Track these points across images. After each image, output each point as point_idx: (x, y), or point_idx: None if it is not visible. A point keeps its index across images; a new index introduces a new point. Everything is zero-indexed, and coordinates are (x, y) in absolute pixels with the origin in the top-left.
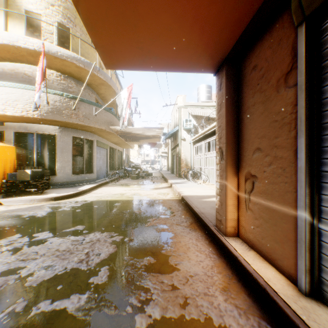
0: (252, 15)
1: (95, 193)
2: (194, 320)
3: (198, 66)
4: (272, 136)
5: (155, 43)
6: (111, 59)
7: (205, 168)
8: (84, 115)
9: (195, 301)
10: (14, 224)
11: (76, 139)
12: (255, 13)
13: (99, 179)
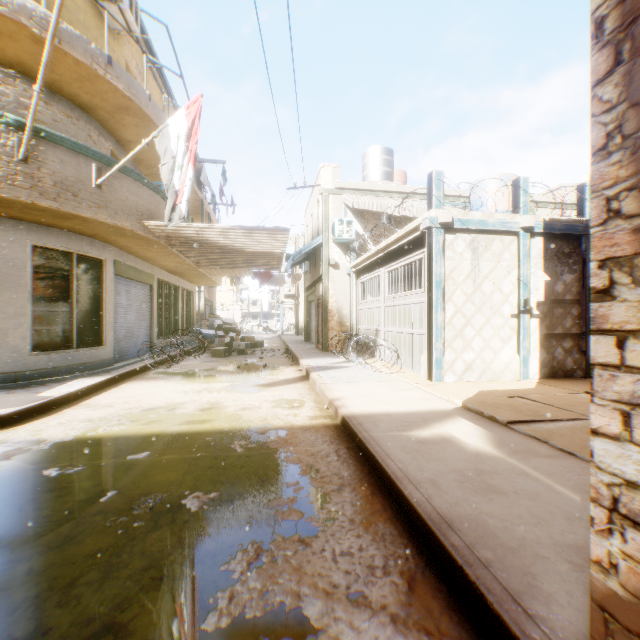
0: None
1: (91, 408)
2: None
3: None
4: None
5: None
6: None
7: (387, 331)
8: (60, 182)
9: None
10: None
11: (46, 254)
12: None
13: (125, 359)
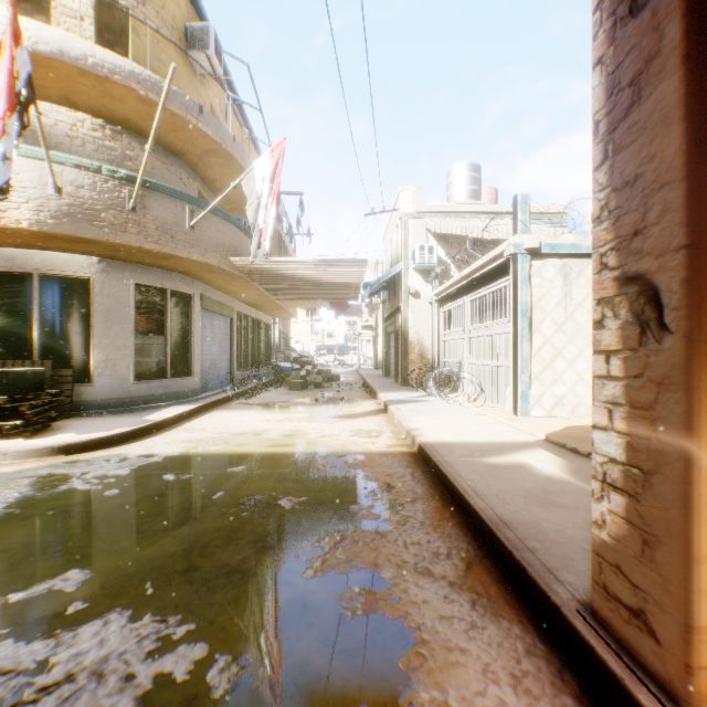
0: None
1: (187, 431)
2: None
3: None
4: None
5: None
6: None
7: (471, 364)
8: (160, 226)
9: None
10: None
11: (145, 291)
12: None
13: (209, 389)
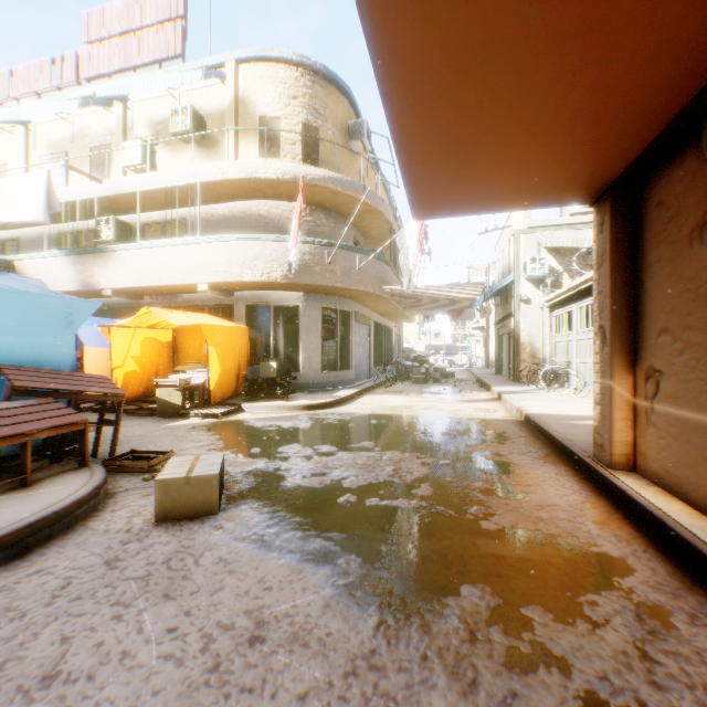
0: (646, 143)
1: (362, 404)
2: (553, 535)
3: (560, 200)
4: (682, 312)
5: (492, 188)
6: (426, 210)
7: (578, 362)
8: (343, 271)
9: (554, 523)
10: (281, 434)
11: (326, 312)
12: (650, 141)
13: (358, 380)
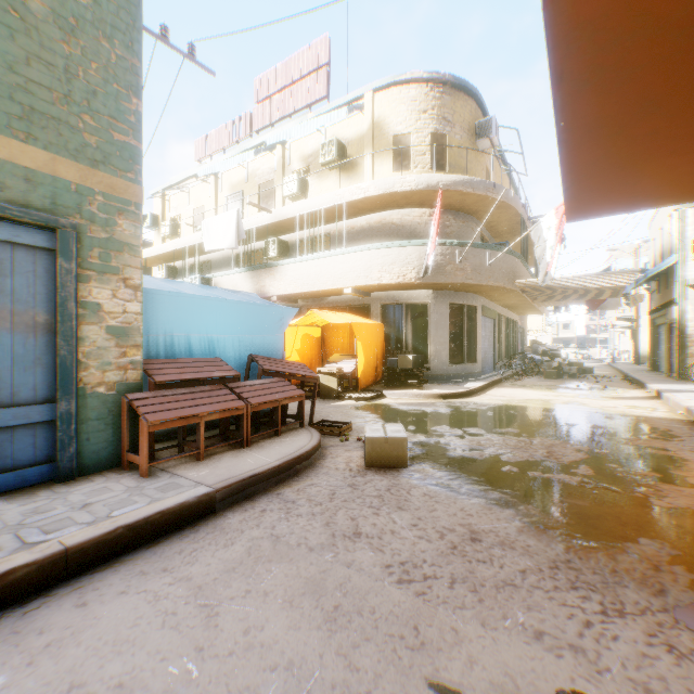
0: None
1: (493, 396)
2: None
3: None
4: None
5: (659, 188)
6: (580, 213)
7: None
8: (472, 269)
9: None
10: (427, 417)
11: (453, 307)
12: None
13: (483, 373)
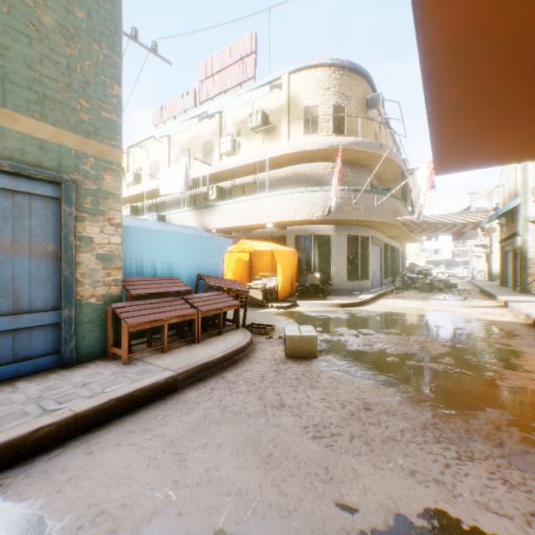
0: None
1: (380, 305)
2: None
3: None
4: None
5: (502, 151)
6: (445, 169)
7: None
8: (365, 208)
9: None
10: (331, 321)
11: (350, 238)
12: None
13: (373, 288)
